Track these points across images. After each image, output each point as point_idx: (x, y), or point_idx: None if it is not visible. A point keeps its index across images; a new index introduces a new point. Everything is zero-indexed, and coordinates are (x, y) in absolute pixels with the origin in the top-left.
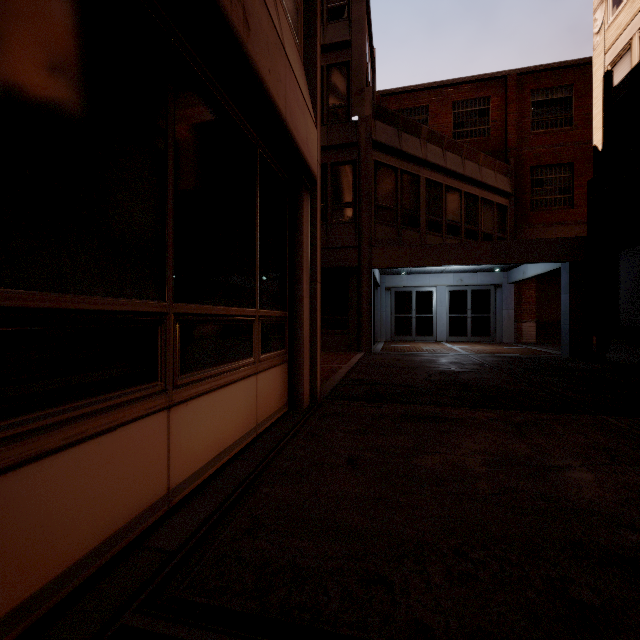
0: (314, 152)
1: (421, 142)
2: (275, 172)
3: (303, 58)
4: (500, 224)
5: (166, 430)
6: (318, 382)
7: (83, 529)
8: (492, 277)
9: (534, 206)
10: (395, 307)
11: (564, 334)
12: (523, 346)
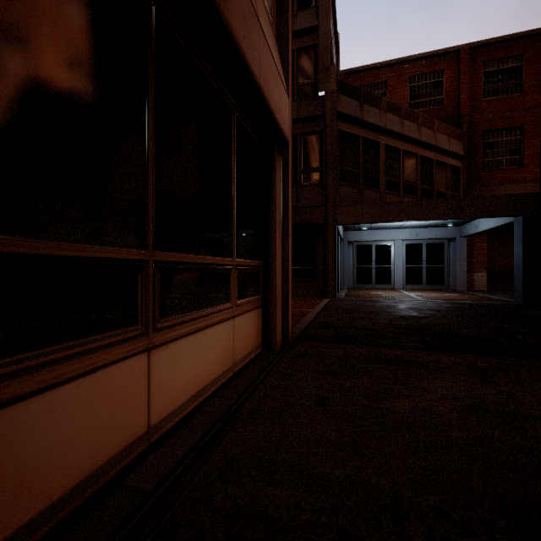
0: (286, 117)
1: (381, 112)
2: (250, 135)
3: (276, 34)
4: (453, 184)
5: (146, 371)
6: (289, 325)
7: (60, 470)
8: (446, 231)
9: (485, 167)
10: (357, 259)
11: (517, 283)
12: (476, 294)
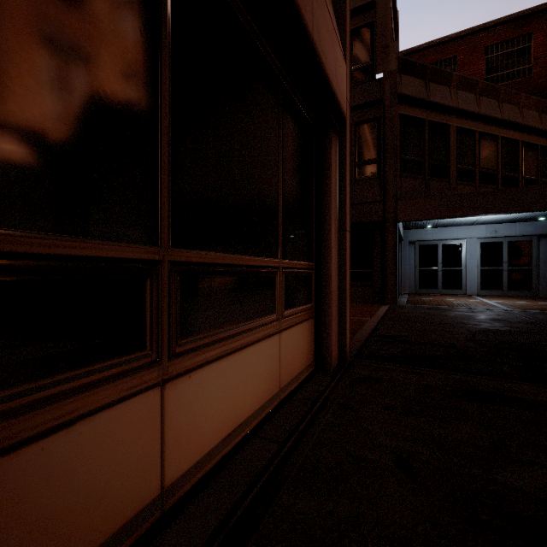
0: (343, 88)
1: (451, 90)
2: (300, 110)
3: None
4: (546, 168)
5: (159, 412)
6: (347, 340)
7: None
8: (535, 227)
9: None
10: (419, 260)
11: None
12: None
